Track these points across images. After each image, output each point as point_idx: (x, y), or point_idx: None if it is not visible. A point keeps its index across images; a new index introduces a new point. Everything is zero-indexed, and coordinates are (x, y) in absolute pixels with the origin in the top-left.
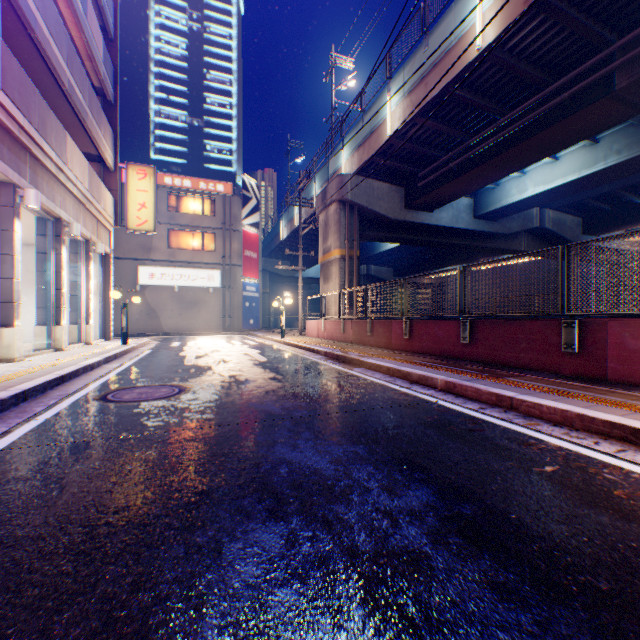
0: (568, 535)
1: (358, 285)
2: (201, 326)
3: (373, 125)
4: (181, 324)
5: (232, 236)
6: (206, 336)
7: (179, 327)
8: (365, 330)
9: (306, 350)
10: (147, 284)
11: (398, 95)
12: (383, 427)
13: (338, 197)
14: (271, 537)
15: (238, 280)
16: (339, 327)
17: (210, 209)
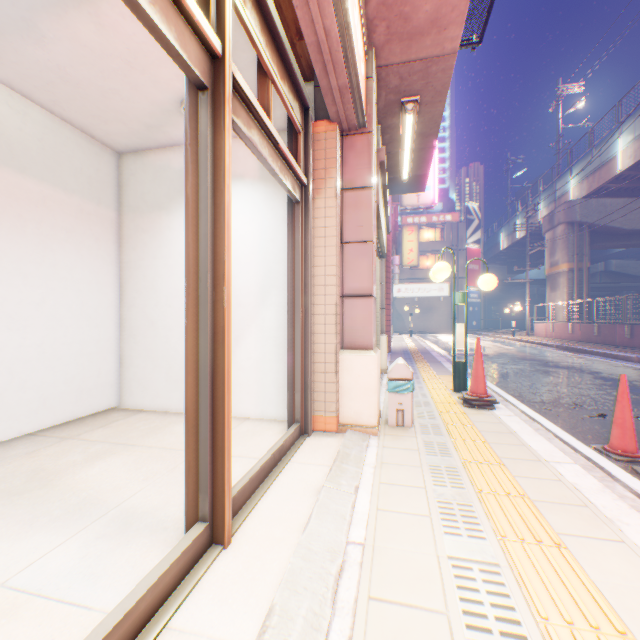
0: (635, 377)
1: (587, 292)
2: (432, 326)
3: (602, 160)
4: (418, 325)
5: (457, 254)
6: (440, 334)
7: (416, 327)
8: (591, 331)
9: (537, 345)
10: (395, 296)
11: (627, 138)
12: (589, 366)
13: (565, 220)
14: (552, 371)
15: (462, 289)
16: (566, 329)
17: (439, 235)
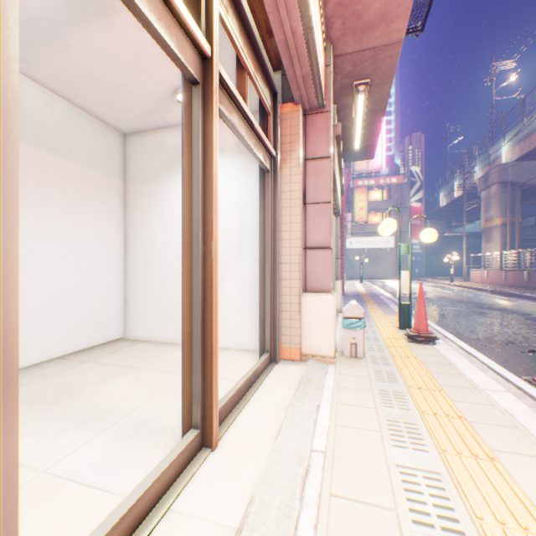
0: None
1: (518, 243)
2: (380, 273)
3: (532, 127)
4: (367, 272)
5: (401, 212)
6: (386, 280)
7: (366, 274)
8: (522, 278)
9: (473, 289)
10: (347, 248)
11: None
12: (520, 308)
13: (498, 181)
14: (486, 313)
15: (406, 242)
16: (499, 276)
17: (385, 196)
